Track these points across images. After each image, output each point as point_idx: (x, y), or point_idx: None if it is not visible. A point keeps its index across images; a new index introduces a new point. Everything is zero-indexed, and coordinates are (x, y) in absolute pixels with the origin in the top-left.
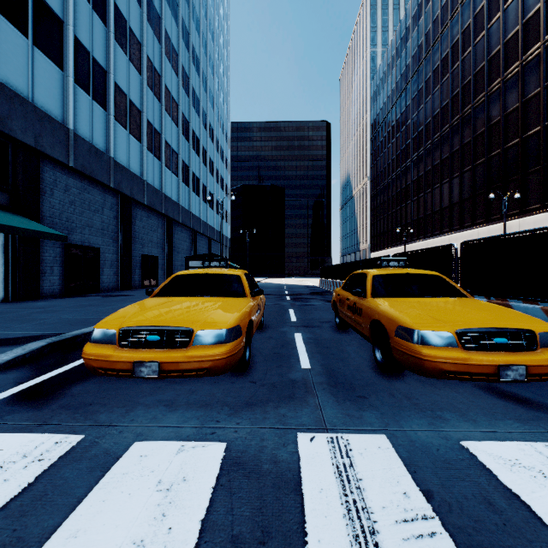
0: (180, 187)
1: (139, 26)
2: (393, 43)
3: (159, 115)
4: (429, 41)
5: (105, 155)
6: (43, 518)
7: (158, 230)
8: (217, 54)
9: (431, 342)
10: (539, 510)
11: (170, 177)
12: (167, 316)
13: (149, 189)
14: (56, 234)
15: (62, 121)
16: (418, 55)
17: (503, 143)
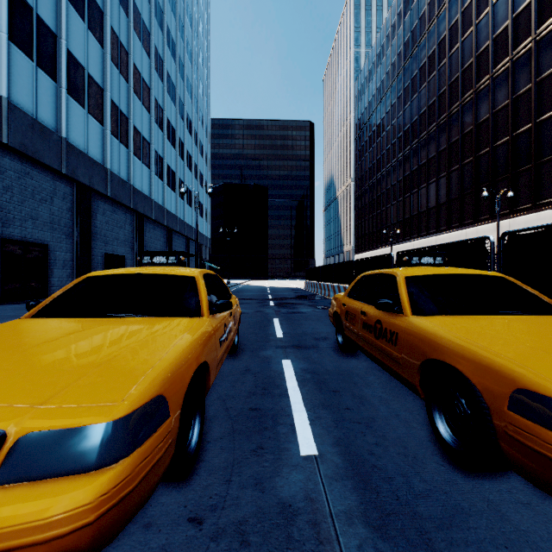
0: (152, 180)
1: None
2: (378, 41)
3: (127, 97)
4: (415, 38)
5: (55, 134)
6: None
7: (126, 227)
8: (195, 41)
9: None
10: None
11: (141, 168)
12: None
13: (113, 179)
14: None
15: None
16: (404, 52)
17: (493, 141)
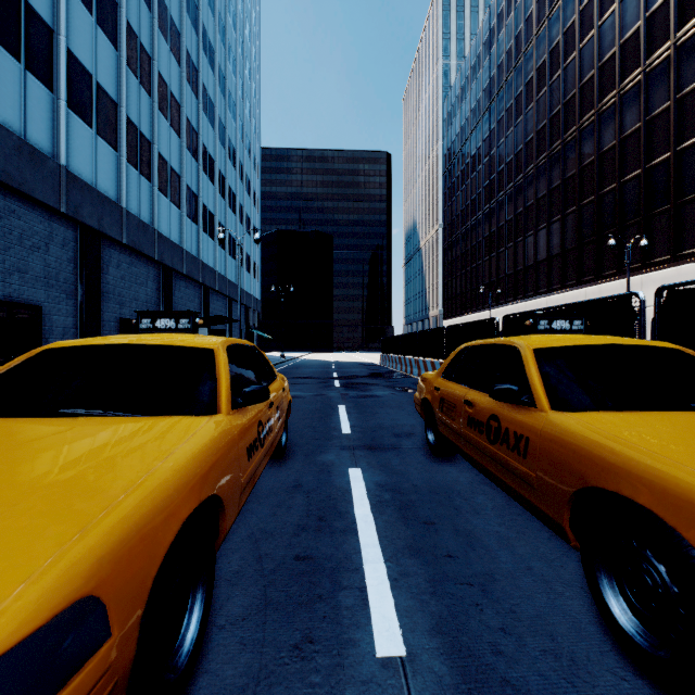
0: (183, 224)
1: None
2: (473, 49)
3: (149, 115)
4: (520, 45)
5: (50, 161)
6: None
7: (148, 284)
8: (240, 47)
9: None
10: None
11: (168, 208)
12: None
13: (131, 222)
14: None
15: None
16: (506, 63)
17: (620, 175)
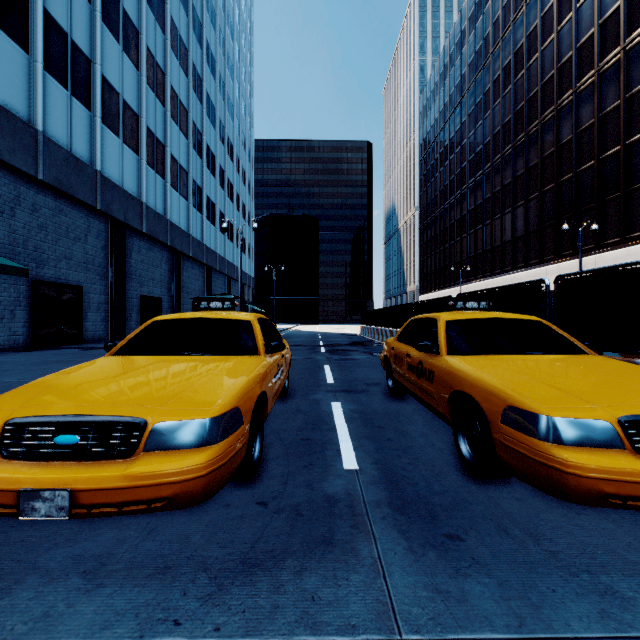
0: (190, 213)
1: (135, 8)
2: (446, 49)
3: (163, 122)
4: (488, 46)
5: (89, 167)
6: None
7: (162, 266)
8: (237, 54)
9: (576, 440)
10: None
11: (178, 200)
12: (105, 394)
13: (149, 214)
14: (12, 266)
15: (26, 119)
16: (475, 63)
17: (576, 166)
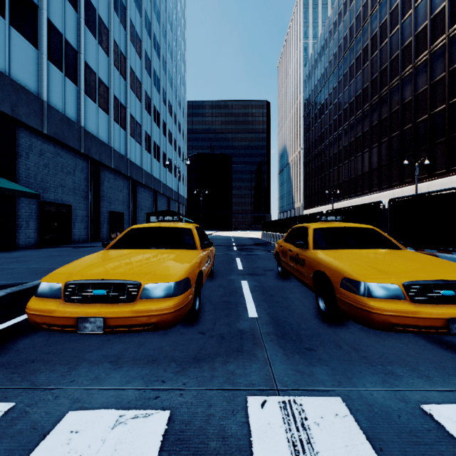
0: (143, 154)
1: (106, 14)
2: (322, 35)
3: (125, 91)
4: (352, 34)
5: (76, 124)
6: None
7: (124, 190)
8: (175, 42)
9: (379, 295)
10: None
11: (134, 145)
12: (115, 269)
13: (116, 155)
14: (30, 192)
15: (36, 93)
16: (343, 45)
17: (415, 118)
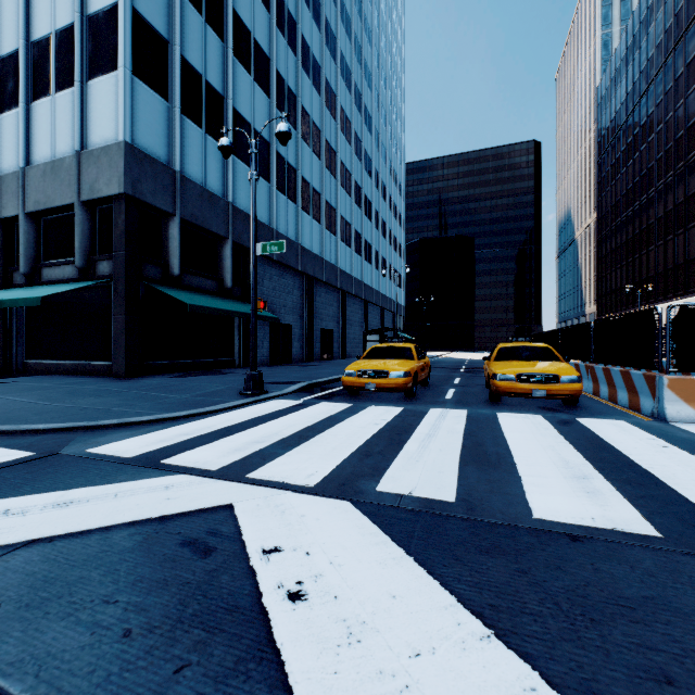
0: (353, 259)
1: (319, 114)
2: (629, 29)
3: (335, 191)
4: (680, 24)
5: (295, 243)
6: (356, 411)
7: (334, 304)
8: (389, 100)
9: (503, 380)
10: (501, 419)
11: (344, 250)
12: (376, 366)
13: (327, 266)
14: (274, 317)
15: (269, 224)
16: (664, 44)
17: None
